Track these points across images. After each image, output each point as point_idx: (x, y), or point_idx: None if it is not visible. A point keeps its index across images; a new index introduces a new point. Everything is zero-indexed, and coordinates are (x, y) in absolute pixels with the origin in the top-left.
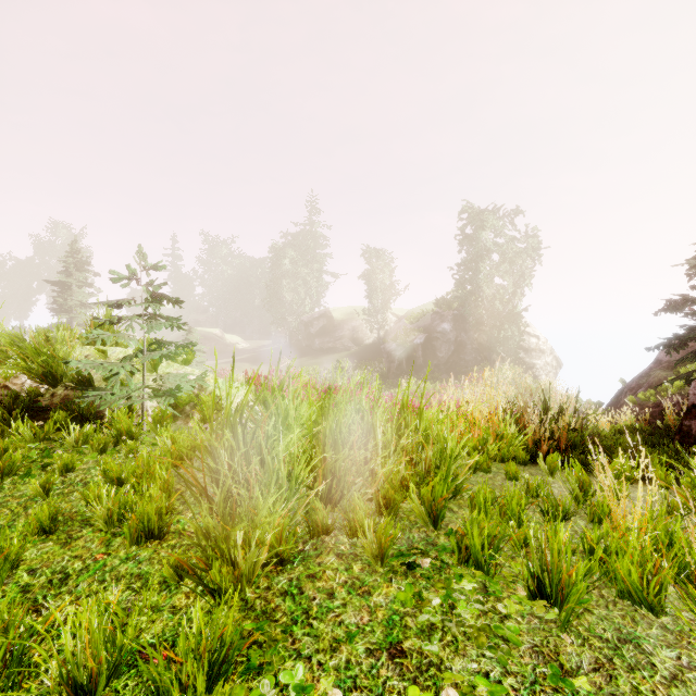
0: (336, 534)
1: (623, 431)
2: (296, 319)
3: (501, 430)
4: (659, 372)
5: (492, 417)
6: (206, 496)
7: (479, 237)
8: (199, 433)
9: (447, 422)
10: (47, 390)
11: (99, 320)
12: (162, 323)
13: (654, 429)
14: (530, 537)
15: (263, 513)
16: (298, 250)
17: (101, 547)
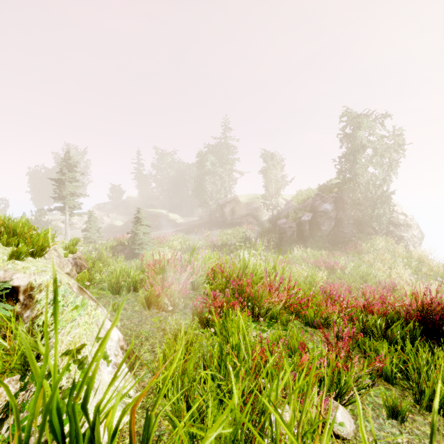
0: None
1: None
2: (214, 202)
3: None
4: None
5: None
6: None
7: (355, 136)
8: None
9: None
10: None
11: None
12: None
13: None
14: None
15: None
16: (216, 156)
17: None
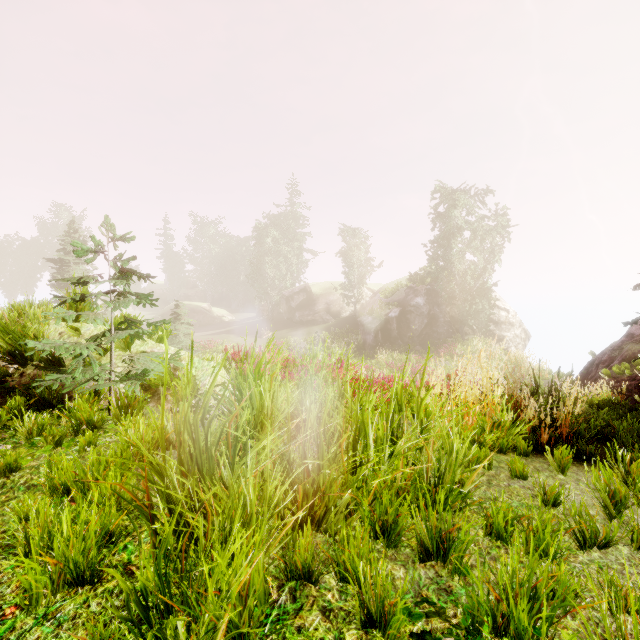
0: (320, 571)
1: (602, 405)
2: (278, 293)
3: (498, 416)
4: (633, 345)
5: (488, 402)
6: (151, 528)
7: (451, 216)
8: (142, 447)
9: (452, 420)
10: (16, 370)
11: (60, 297)
12: (130, 300)
13: (630, 402)
14: (603, 615)
15: (221, 568)
16: (280, 229)
17: (17, 593)
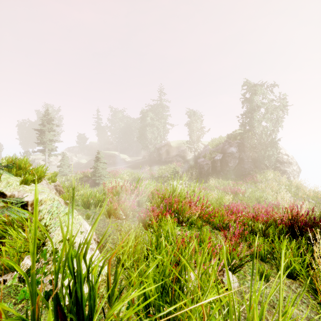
0: None
1: None
2: (153, 146)
3: None
4: None
5: None
6: None
7: (252, 99)
8: None
9: None
10: None
11: None
12: None
13: None
14: None
15: None
16: (154, 113)
17: None
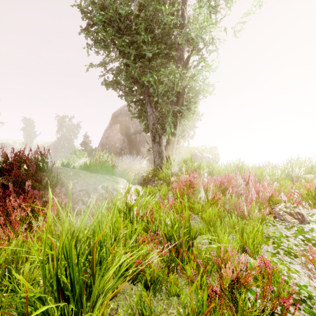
0: None
1: None
2: None
3: None
4: None
5: None
6: None
7: (62, 124)
8: None
9: None
10: None
11: None
12: None
13: None
14: None
15: None
16: None
17: None
